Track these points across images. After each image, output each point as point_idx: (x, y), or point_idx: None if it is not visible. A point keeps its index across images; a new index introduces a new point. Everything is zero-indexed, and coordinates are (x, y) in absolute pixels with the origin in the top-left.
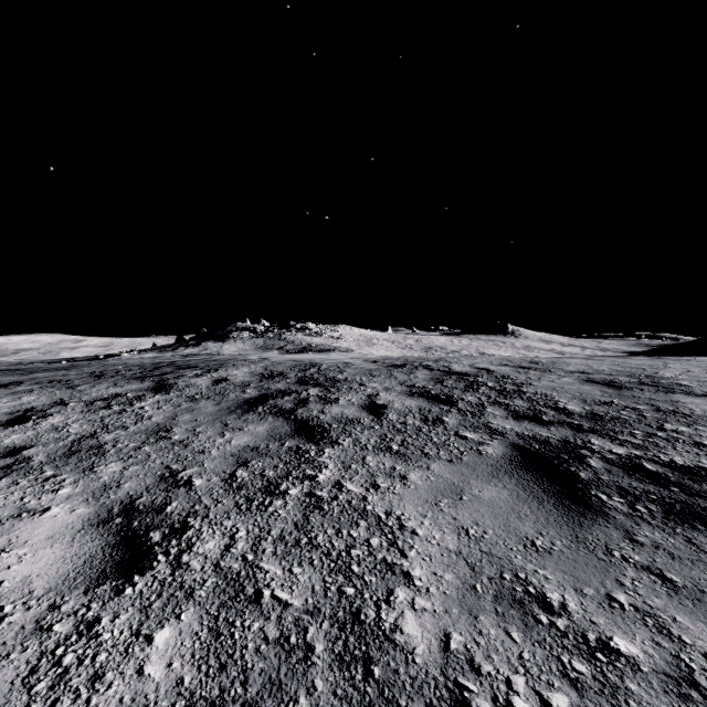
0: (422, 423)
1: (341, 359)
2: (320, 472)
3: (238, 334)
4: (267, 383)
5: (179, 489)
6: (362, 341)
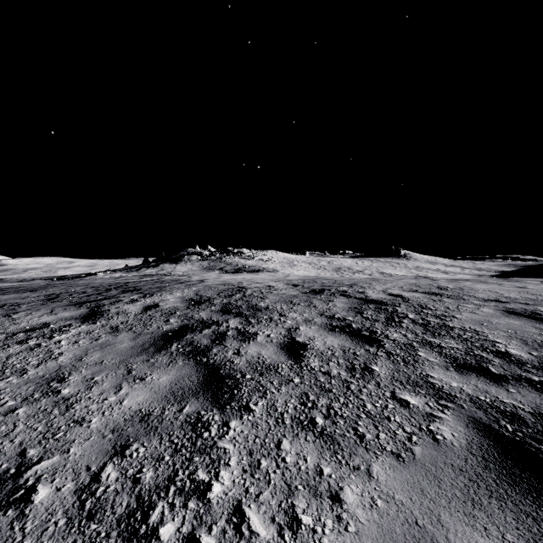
0: (349, 375)
1: (266, 282)
2: (216, 476)
3: (188, 257)
4: (192, 311)
5: (4, 514)
6: (286, 263)
